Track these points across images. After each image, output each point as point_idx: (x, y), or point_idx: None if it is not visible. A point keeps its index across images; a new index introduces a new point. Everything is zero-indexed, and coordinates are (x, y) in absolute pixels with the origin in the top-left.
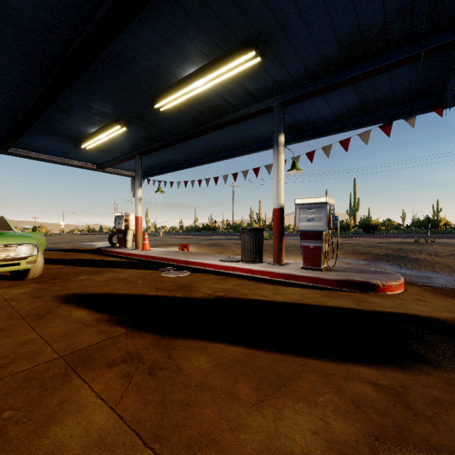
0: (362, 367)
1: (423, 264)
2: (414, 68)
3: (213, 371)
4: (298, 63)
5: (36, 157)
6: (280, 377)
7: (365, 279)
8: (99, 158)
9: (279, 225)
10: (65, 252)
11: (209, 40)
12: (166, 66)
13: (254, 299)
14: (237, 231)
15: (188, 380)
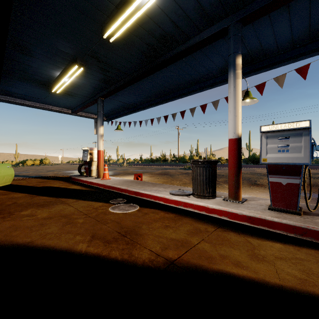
0: None
1: None
2: None
3: None
4: None
5: (21, 103)
6: None
7: None
8: (71, 103)
9: (236, 156)
10: (44, 179)
11: None
12: None
13: (227, 274)
14: (181, 162)
15: None
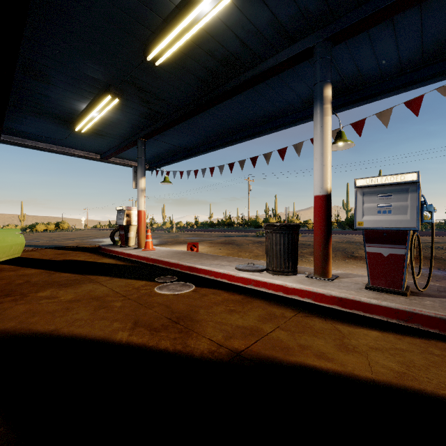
0: None
1: None
2: None
3: None
4: None
5: (33, 145)
6: None
7: None
8: (101, 145)
9: (324, 219)
10: (64, 250)
11: None
12: None
13: (306, 367)
14: (252, 227)
15: None
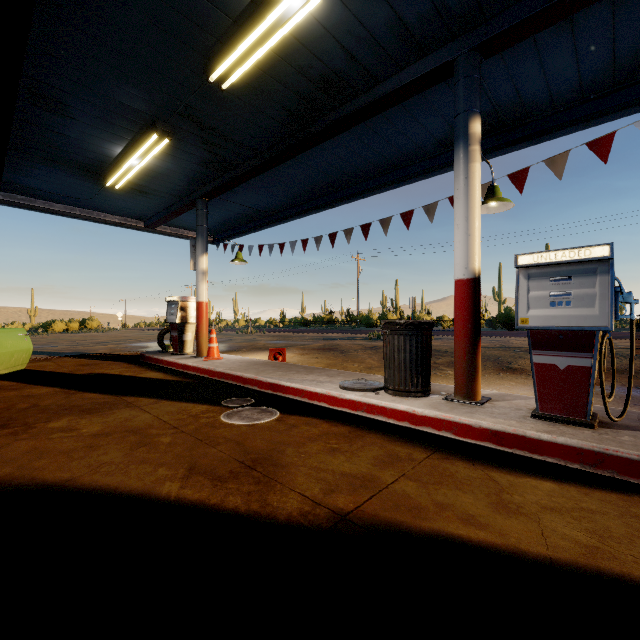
0: None
1: None
2: None
3: None
4: None
5: (45, 208)
6: None
7: None
8: (144, 208)
9: (469, 315)
10: (91, 359)
11: None
12: None
13: (447, 538)
14: (363, 325)
15: None
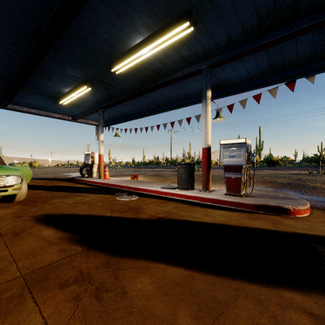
0: (293, 292)
1: (320, 191)
2: (316, 35)
3: (155, 294)
4: (223, 32)
5: (27, 111)
6: (217, 303)
7: (278, 204)
8: (73, 111)
9: (206, 160)
10: (48, 180)
11: (152, 14)
12: (119, 37)
13: (188, 220)
14: (173, 165)
15: (131, 304)
